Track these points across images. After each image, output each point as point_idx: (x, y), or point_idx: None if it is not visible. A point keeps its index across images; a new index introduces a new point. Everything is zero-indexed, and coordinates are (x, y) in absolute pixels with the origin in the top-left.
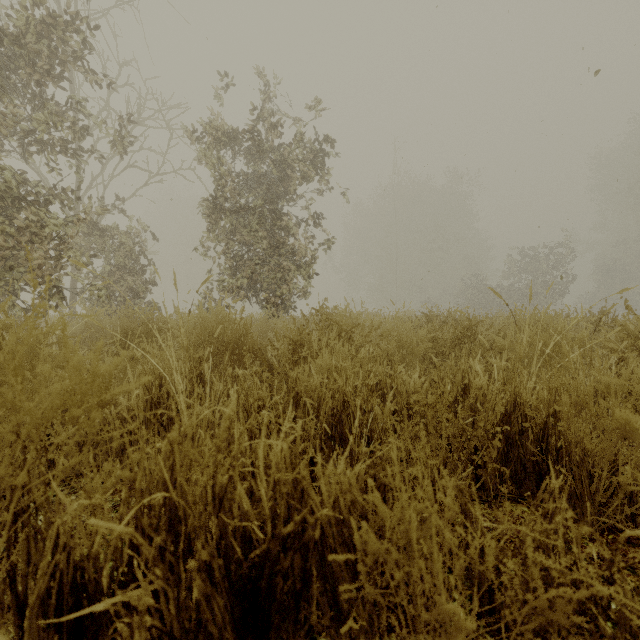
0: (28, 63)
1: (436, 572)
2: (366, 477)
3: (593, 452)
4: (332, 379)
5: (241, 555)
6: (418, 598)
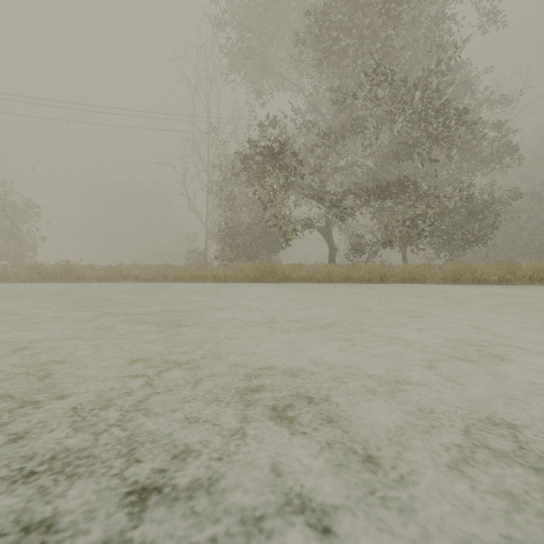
0: None
1: None
2: None
3: None
4: None
5: None
6: None
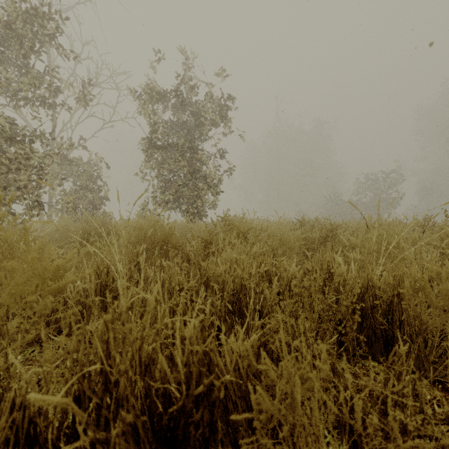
0: (17, 42)
1: (318, 431)
2: (259, 343)
3: (427, 323)
4: (233, 268)
5: (162, 410)
6: (301, 445)
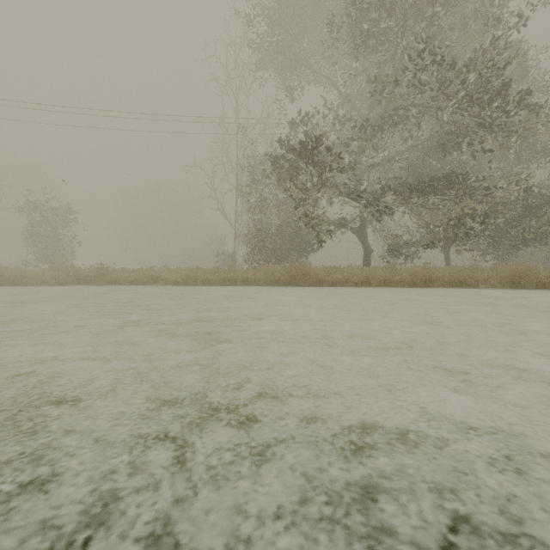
0: None
1: None
2: None
3: None
4: None
5: None
6: None
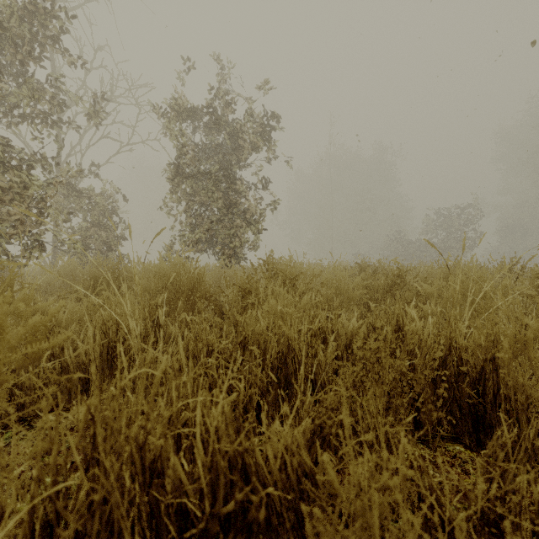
0: (12, 45)
1: None
2: (312, 427)
3: (532, 397)
4: (278, 324)
5: (174, 534)
6: None
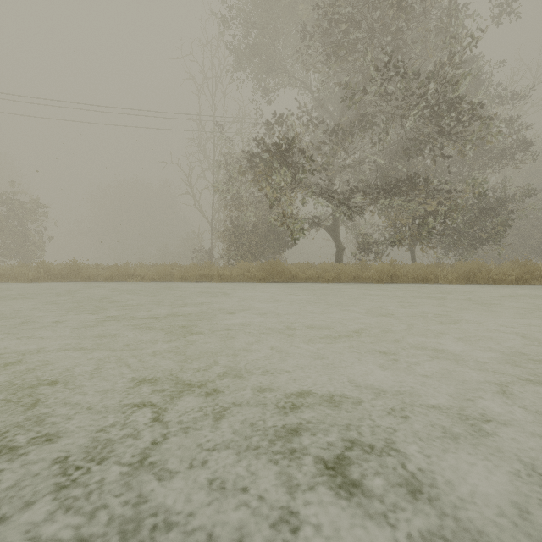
0: None
1: None
2: None
3: None
4: None
5: None
6: None
